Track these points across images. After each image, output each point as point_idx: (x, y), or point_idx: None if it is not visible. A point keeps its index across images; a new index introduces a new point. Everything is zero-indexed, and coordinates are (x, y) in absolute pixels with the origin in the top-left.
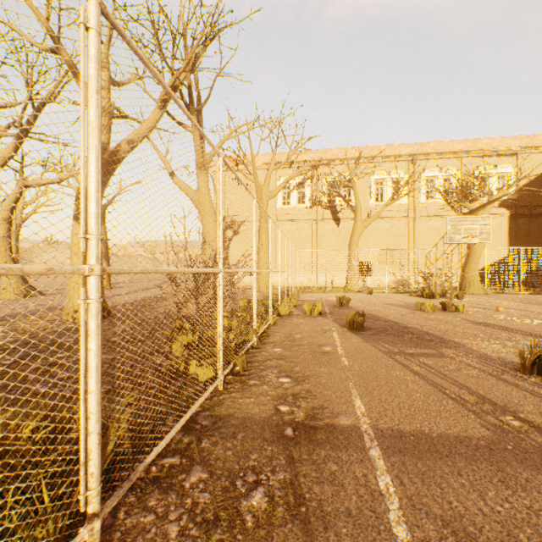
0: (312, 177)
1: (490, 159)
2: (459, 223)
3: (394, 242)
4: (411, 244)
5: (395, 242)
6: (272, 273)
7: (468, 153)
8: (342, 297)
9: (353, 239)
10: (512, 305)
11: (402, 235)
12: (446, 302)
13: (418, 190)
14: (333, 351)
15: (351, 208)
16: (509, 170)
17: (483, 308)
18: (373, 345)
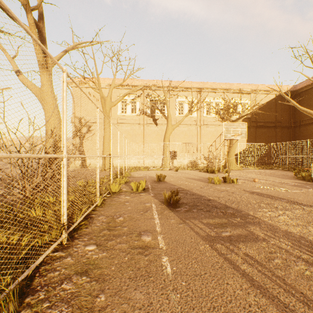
0: (140, 96)
1: (238, 95)
2: (230, 127)
3: (189, 139)
4: (198, 140)
5: (189, 139)
6: (114, 157)
7: (228, 90)
8: (160, 175)
9: (166, 136)
10: (257, 176)
11: (194, 135)
12: (227, 177)
13: (202, 109)
14: (153, 244)
15: (165, 117)
16: (247, 102)
17: (245, 179)
18: (191, 228)
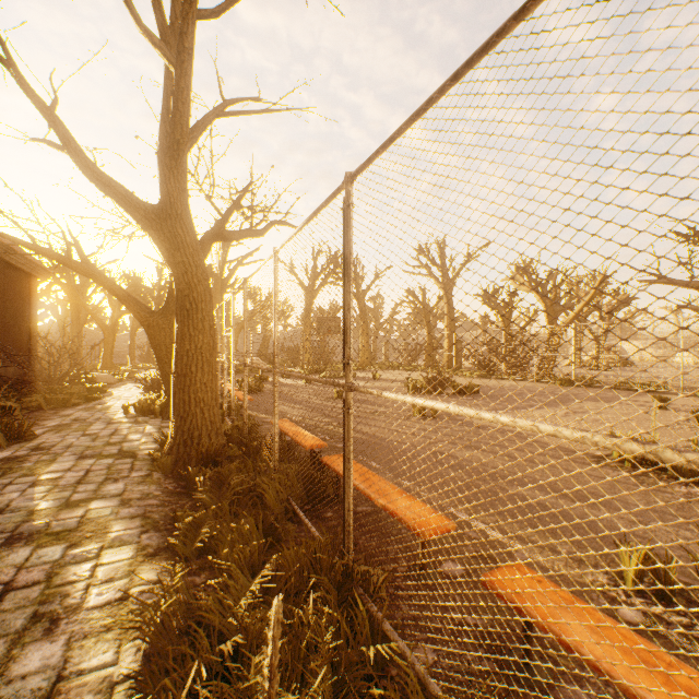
0: None
1: None
2: None
3: None
4: None
5: None
6: None
7: None
8: None
9: None
10: None
11: None
12: None
13: None
14: None
15: None
16: None
17: None
18: None
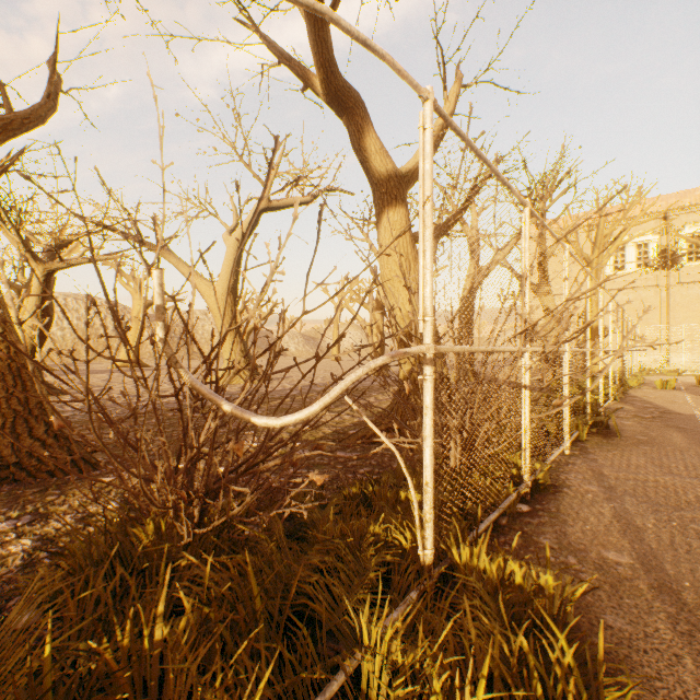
0: (659, 232)
1: None
2: None
3: None
4: None
5: None
6: None
7: None
8: None
9: None
10: None
11: None
12: None
13: None
14: (683, 402)
15: None
16: None
17: None
18: None
